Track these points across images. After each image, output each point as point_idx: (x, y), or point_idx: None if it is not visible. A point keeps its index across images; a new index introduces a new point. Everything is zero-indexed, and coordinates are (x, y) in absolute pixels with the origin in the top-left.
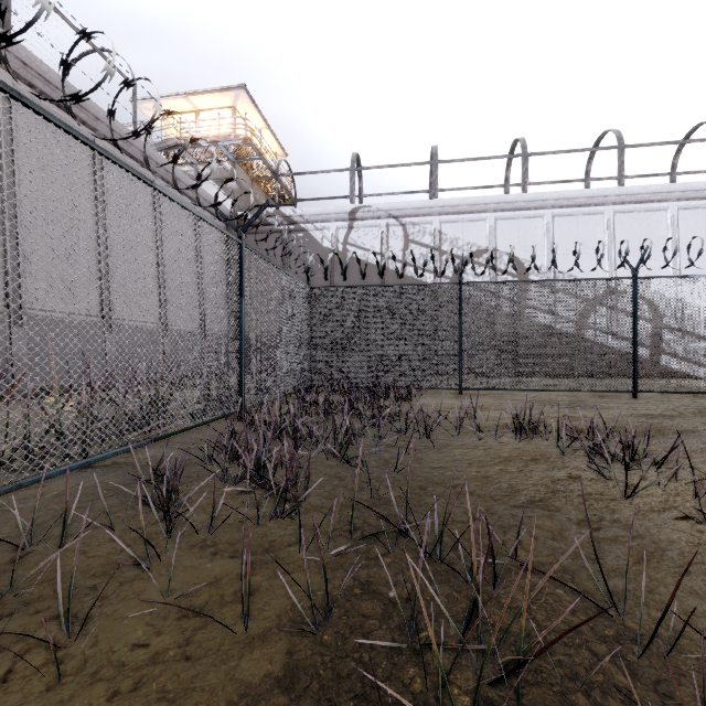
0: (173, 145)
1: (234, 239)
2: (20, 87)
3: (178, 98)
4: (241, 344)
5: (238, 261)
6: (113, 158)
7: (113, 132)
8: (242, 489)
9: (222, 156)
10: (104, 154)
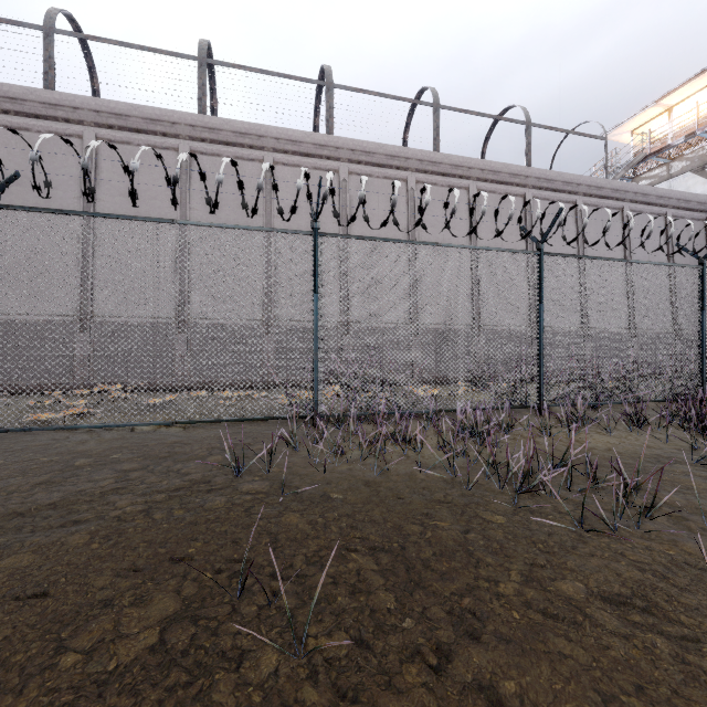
0: (641, 159)
1: (694, 268)
2: (535, 193)
3: (646, 110)
4: (701, 347)
5: (699, 283)
6: (607, 259)
7: (589, 188)
8: (681, 423)
9: (701, 141)
10: (603, 260)
